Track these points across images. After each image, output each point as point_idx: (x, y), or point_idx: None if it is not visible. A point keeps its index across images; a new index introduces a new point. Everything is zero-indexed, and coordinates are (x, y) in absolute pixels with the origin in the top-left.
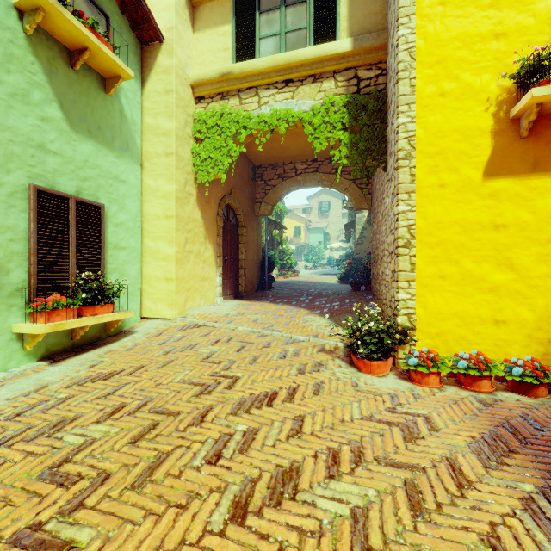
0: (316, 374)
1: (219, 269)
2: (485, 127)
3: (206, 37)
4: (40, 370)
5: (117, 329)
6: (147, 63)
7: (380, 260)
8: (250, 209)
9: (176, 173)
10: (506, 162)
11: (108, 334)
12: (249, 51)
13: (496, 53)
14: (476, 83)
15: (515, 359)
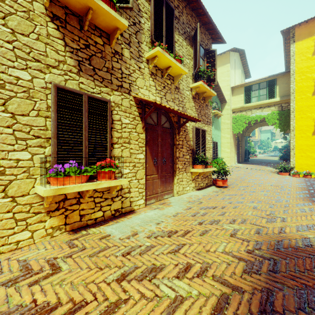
0: (269, 174)
1: (236, 155)
2: (312, 125)
3: (236, 97)
4: None
5: None
6: (222, 107)
7: None
8: (242, 135)
9: (230, 132)
10: None
11: None
12: (248, 101)
13: None
14: (310, 115)
15: None
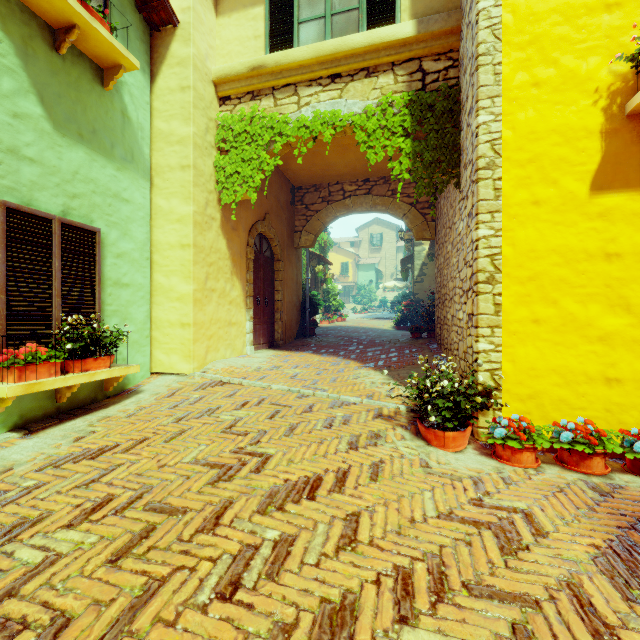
0: (373, 450)
1: (249, 312)
2: (593, 126)
3: (232, 22)
4: (9, 445)
5: (118, 387)
6: (158, 53)
7: (450, 301)
8: (289, 239)
9: (193, 191)
10: (621, 171)
11: (105, 394)
12: (286, 38)
13: (607, 29)
14: (581, 68)
15: (636, 430)
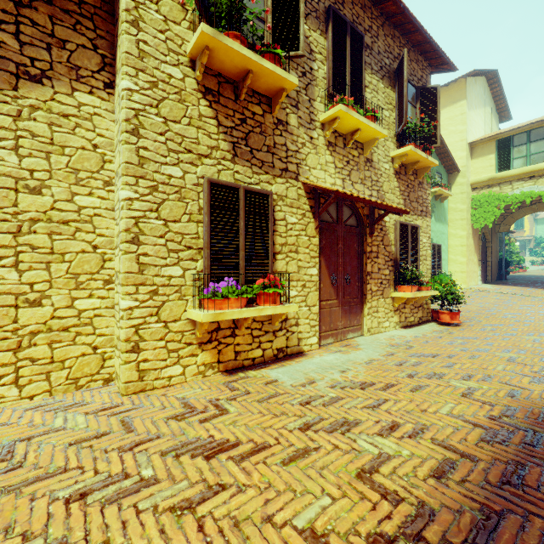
0: None
1: (479, 267)
2: None
3: (479, 161)
4: None
5: None
6: (450, 181)
7: None
8: (492, 230)
9: (466, 227)
10: None
11: None
12: (506, 166)
13: None
14: None
15: None
